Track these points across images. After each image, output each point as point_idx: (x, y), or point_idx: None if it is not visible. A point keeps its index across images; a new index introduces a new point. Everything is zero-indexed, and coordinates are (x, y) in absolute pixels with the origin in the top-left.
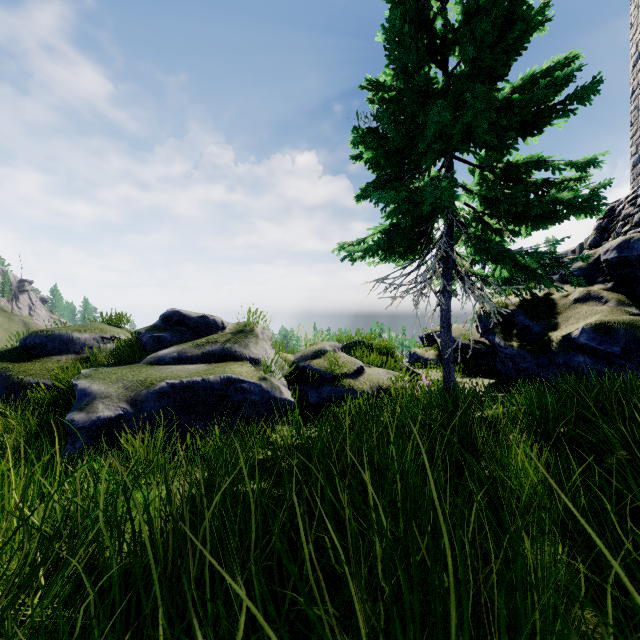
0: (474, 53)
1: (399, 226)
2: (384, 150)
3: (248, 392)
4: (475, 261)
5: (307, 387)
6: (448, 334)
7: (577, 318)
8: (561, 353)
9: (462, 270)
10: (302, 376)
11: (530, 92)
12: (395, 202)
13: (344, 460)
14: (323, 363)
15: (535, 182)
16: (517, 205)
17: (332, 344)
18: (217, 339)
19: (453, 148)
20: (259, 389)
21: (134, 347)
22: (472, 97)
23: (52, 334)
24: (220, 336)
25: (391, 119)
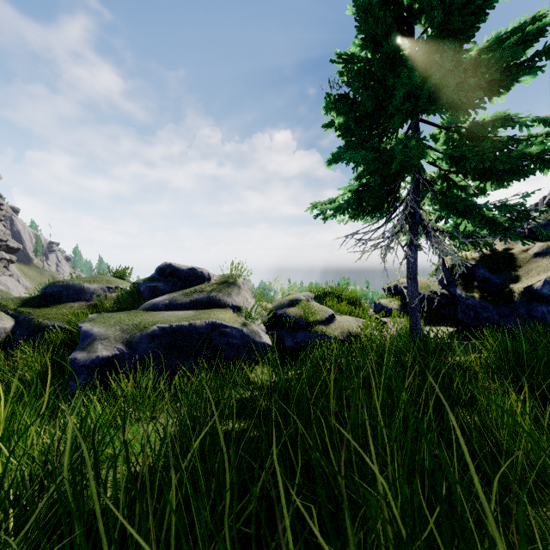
0: (443, 16)
1: (368, 186)
2: (355, 114)
3: (230, 336)
4: (437, 219)
5: (283, 332)
6: (415, 285)
7: (538, 271)
8: (523, 304)
9: (428, 225)
10: (279, 322)
11: (499, 50)
12: (365, 162)
13: (326, 410)
14: (298, 311)
15: (501, 140)
16: (484, 161)
17: (306, 294)
18: (203, 288)
19: (421, 109)
20: (240, 333)
21: (133, 295)
22: (442, 57)
23: (67, 284)
24: (206, 286)
25: (362, 83)
